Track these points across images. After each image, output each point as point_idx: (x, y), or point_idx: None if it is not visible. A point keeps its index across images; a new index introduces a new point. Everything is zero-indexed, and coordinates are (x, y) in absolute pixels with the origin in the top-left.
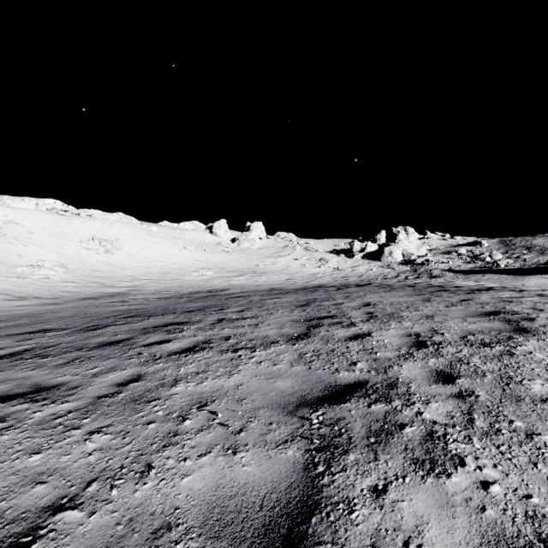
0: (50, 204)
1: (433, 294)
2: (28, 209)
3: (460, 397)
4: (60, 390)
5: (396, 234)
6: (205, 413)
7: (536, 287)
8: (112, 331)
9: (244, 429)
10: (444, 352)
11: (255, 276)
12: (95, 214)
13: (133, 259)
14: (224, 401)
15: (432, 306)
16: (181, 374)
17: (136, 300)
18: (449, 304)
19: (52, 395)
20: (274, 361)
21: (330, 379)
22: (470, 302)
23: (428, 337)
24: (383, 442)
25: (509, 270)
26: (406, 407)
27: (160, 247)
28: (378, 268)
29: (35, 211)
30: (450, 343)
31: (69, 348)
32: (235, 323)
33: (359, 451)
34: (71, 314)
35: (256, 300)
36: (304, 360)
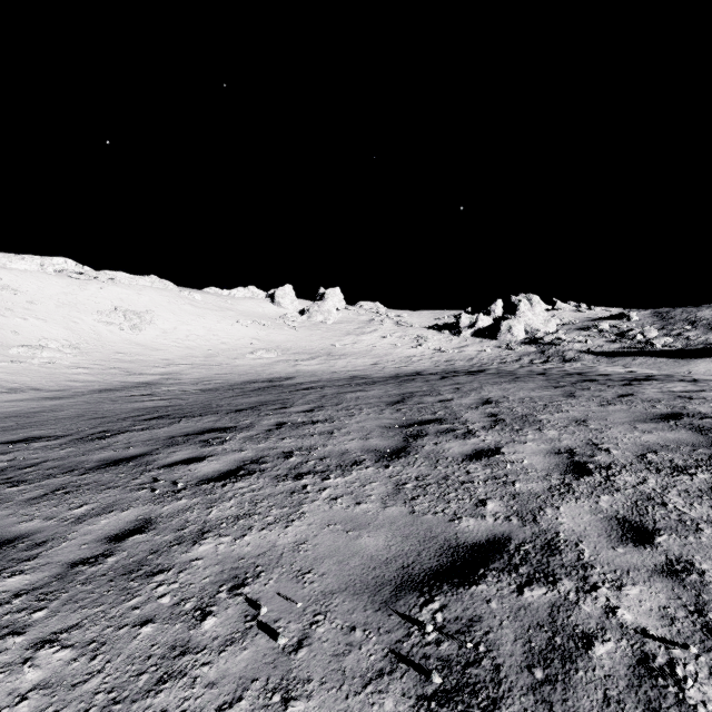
0: (60, 264)
1: (576, 385)
2: (30, 270)
3: (672, 575)
4: (17, 547)
5: (516, 304)
6: (241, 603)
7: (708, 374)
8: (125, 441)
9: (305, 641)
10: (620, 483)
11: (331, 359)
12: (119, 277)
13: (168, 337)
14: (275, 575)
15: (580, 404)
16: (211, 519)
17: (169, 393)
18: (604, 401)
19: (1, 558)
20: (357, 497)
21: (447, 533)
22: (633, 399)
23: (588, 456)
24: (559, 680)
25: (667, 351)
26: (584, 594)
27: (205, 322)
28: (493, 349)
29: (39, 273)
30: (625, 467)
31: (56, 468)
32: (300, 429)
33: (518, 704)
34: (76, 413)
35: (331, 394)
36: (403, 494)
